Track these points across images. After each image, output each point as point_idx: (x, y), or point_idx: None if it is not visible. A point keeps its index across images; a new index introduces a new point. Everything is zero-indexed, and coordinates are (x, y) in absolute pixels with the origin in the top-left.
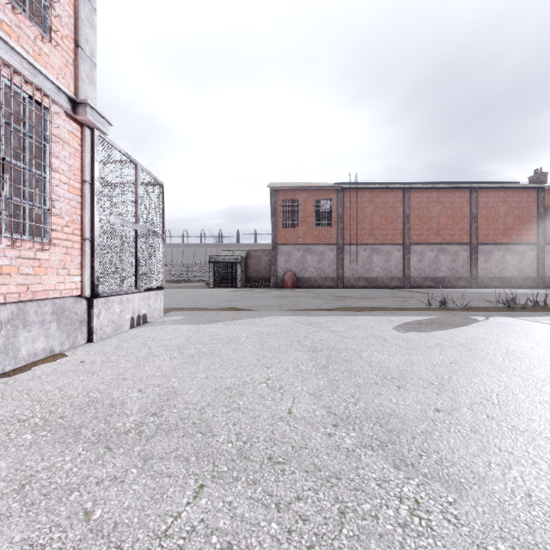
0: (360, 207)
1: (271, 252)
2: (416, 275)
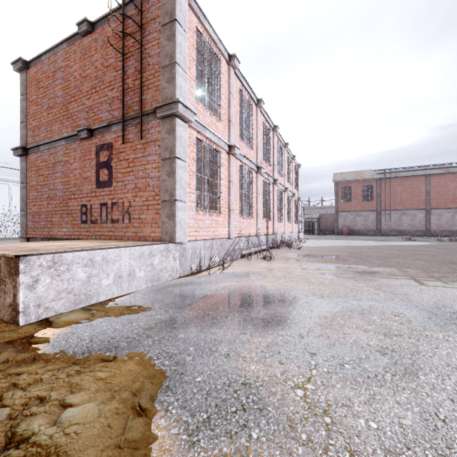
0: (393, 188)
1: (335, 216)
2: (435, 228)
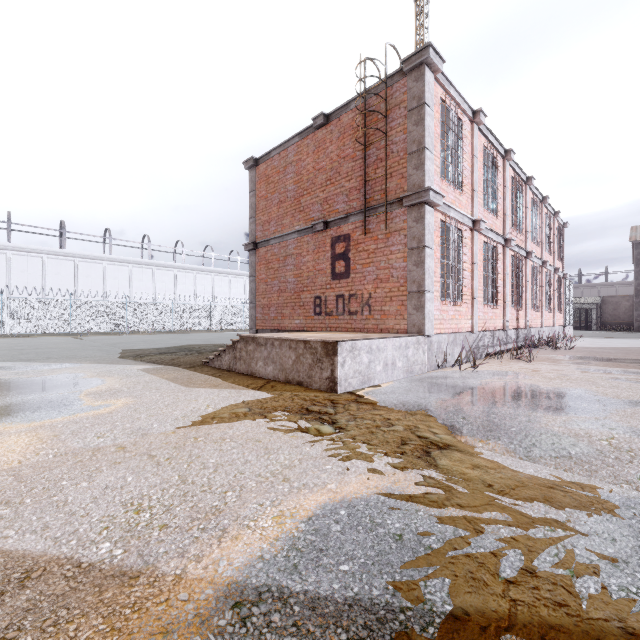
0: None
1: (634, 299)
2: None
